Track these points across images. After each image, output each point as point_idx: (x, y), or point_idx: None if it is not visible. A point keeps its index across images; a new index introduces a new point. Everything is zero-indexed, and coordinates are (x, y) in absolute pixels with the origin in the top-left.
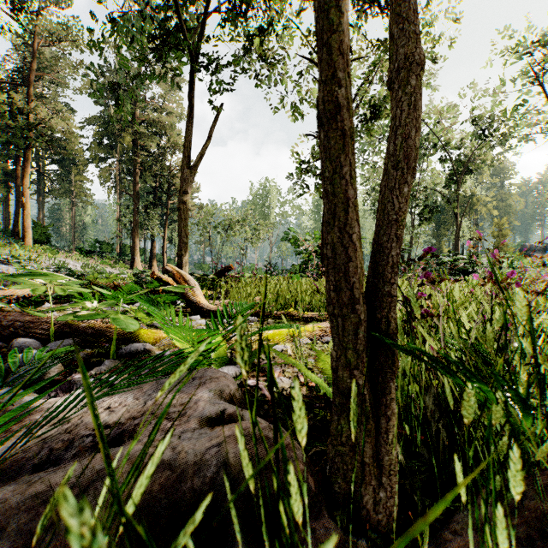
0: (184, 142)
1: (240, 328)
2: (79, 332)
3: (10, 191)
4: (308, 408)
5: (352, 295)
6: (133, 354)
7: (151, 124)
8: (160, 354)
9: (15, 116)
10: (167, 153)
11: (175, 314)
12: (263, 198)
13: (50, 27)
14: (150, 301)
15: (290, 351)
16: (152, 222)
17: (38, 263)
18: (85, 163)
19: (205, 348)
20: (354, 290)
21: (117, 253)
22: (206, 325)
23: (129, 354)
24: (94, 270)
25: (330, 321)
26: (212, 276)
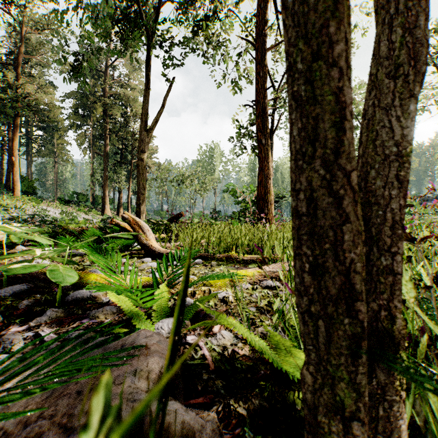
0: (142, 109)
1: (93, 427)
2: (33, 277)
3: (4, 152)
4: (252, 377)
5: (347, 284)
6: (79, 301)
7: (118, 98)
8: (64, 335)
9: (6, 90)
10: (131, 121)
11: (131, 256)
12: (209, 158)
13: (35, 18)
14: (97, 249)
15: (232, 298)
16: (119, 177)
17: (24, 210)
18: (65, 129)
19: (146, 300)
20: (351, 275)
21: (91, 202)
22: (151, 272)
23: (75, 301)
24: (71, 216)
25: (301, 321)
26: (166, 222)
